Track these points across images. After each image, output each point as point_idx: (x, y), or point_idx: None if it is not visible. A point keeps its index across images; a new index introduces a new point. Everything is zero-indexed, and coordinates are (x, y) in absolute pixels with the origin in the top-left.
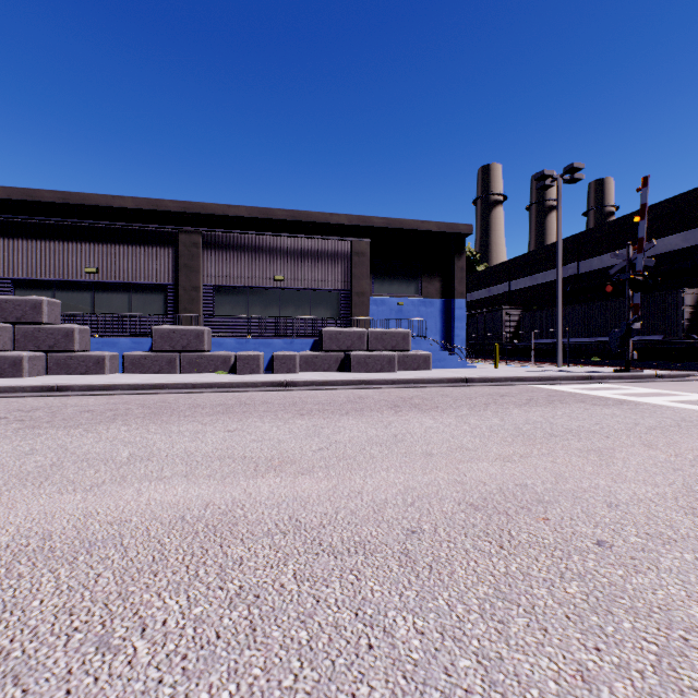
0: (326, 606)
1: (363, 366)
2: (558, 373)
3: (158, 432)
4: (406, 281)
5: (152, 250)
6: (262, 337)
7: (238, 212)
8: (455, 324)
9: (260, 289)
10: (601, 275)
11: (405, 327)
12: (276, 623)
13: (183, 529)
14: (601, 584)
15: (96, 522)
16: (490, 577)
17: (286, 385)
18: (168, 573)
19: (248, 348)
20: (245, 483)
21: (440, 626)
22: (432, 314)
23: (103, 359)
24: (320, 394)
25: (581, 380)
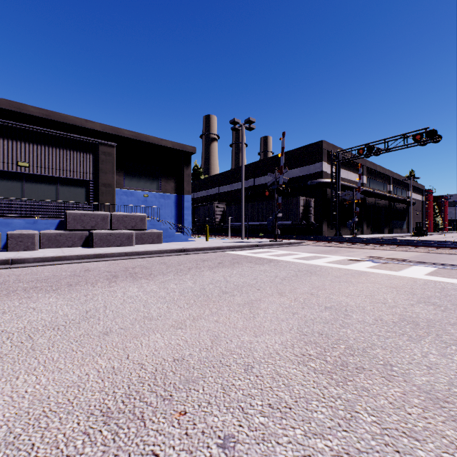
0: None
1: (105, 242)
2: (241, 243)
3: None
4: (150, 180)
5: None
6: (2, 217)
7: None
8: (184, 212)
9: (0, 172)
10: (265, 187)
11: (149, 213)
12: None
13: None
14: None
15: None
16: None
17: (12, 263)
18: None
19: None
20: None
21: None
22: (169, 204)
23: None
24: (47, 269)
25: (253, 247)
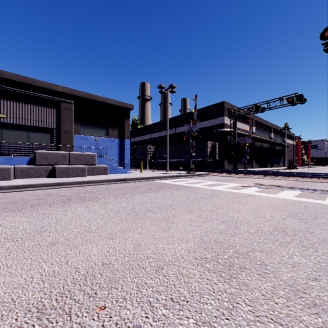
0: None
1: (64, 174)
2: (166, 174)
3: None
4: (100, 128)
5: None
6: None
7: None
8: (125, 152)
9: None
10: (184, 134)
11: (99, 152)
12: None
13: None
14: None
15: None
16: None
17: None
18: None
19: None
20: None
21: None
22: (114, 146)
23: None
24: (17, 194)
25: (174, 177)
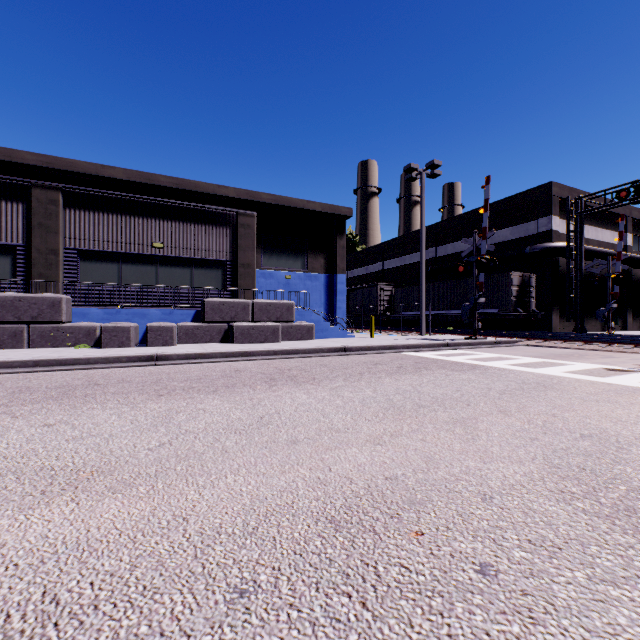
0: None
1: (247, 337)
2: (423, 341)
3: None
4: (293, 256)
5: None
6: (138, 307)
7: (114, 173)
8: (337, 297)
9: (135, 256)
10: (454, 259)
11: (292, 299)
12: None
13: None
14: None
15: None
16: None
17: (157, 359)
18: None
19: (119, 319)
20: (9, 522)
21: None
22: (317, 288)
23: None
24: (193, 368)
25: (441, 347)
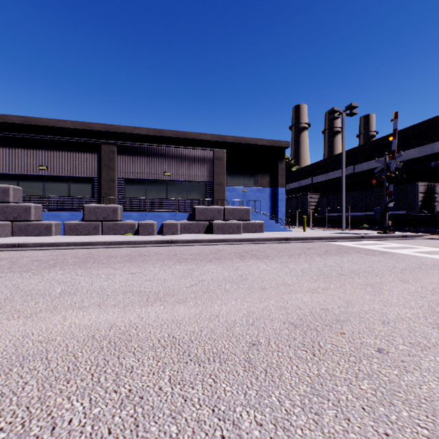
0: (191, 405)
1: (221, 230)
2: (343, 234)
3: (83, 274)
4: (248, 177)
5: (83, 155)
6: (156, 212)
7: (140, 131)
8: (278, 204)
9: (154, 181)
10: (368, 173)
11: (247, 206)
12: (154, 419)
13: (93, 345)
14: (384, 381)
15: (30, 341)
16: (307, 378)
17: (171, 242)
18: (78, 380)
19: (146, 219)
20: (139, 310)
21: (273, 419)
22: (264, 197)
23: (50, 226)
24: (192, 248)
25: (357, 238)
